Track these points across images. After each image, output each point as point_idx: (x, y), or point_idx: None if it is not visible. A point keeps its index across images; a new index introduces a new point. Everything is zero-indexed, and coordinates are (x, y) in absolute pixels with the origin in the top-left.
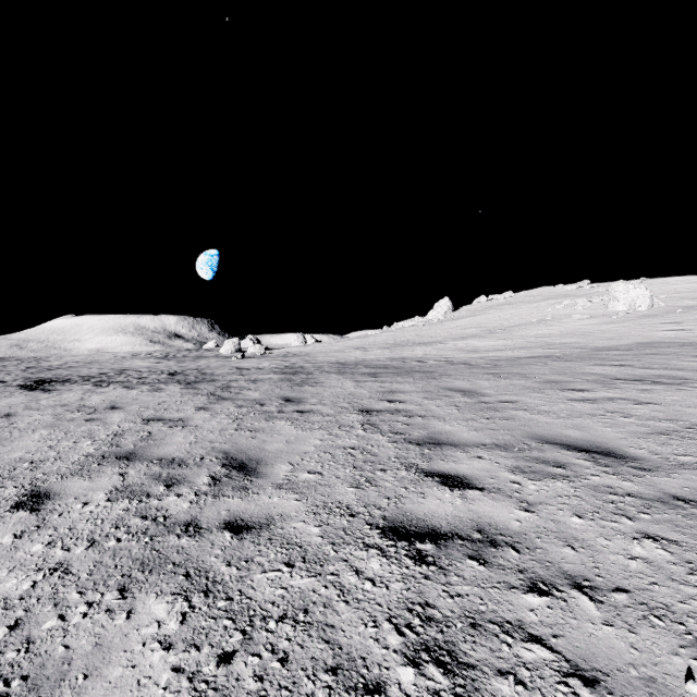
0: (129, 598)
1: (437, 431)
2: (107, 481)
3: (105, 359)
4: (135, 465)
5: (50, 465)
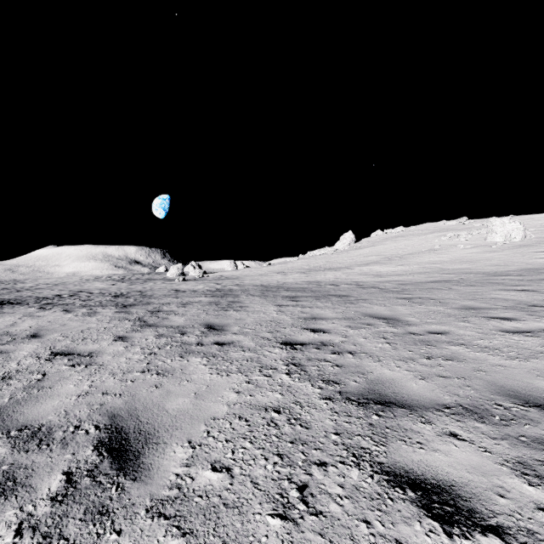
0: None
1: (377, 379)
2: None
3: (71, 282)
4: None
5: None
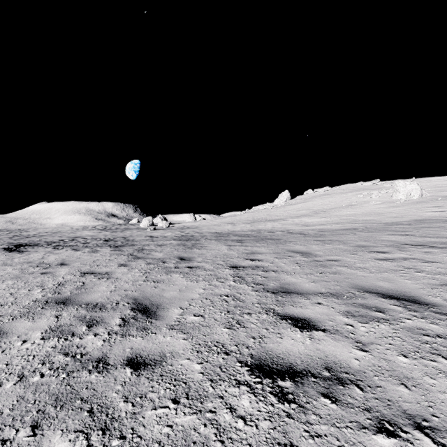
0: (38, 435)
1: (286, 283)
2: (45, 322)
3: (65, 230)
4: (68, 309)
5: (7, 308)
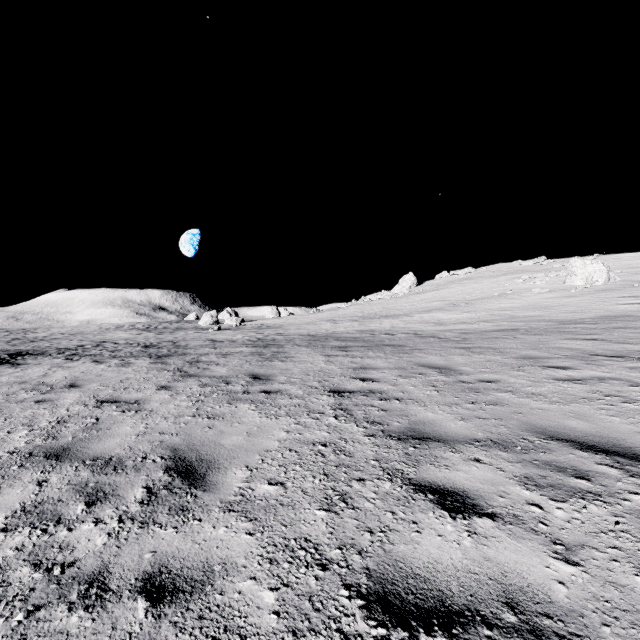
0: None
1: (419, 420)
2: (17, 495)
3: (89, 331)
4: (62, 468)
5: None
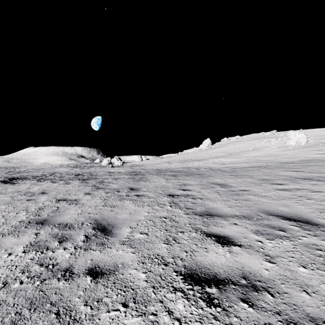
0: None
1: (210, 207)
2: (26, 238)
3: (46, 168)
4: (45, 228)
5: None
